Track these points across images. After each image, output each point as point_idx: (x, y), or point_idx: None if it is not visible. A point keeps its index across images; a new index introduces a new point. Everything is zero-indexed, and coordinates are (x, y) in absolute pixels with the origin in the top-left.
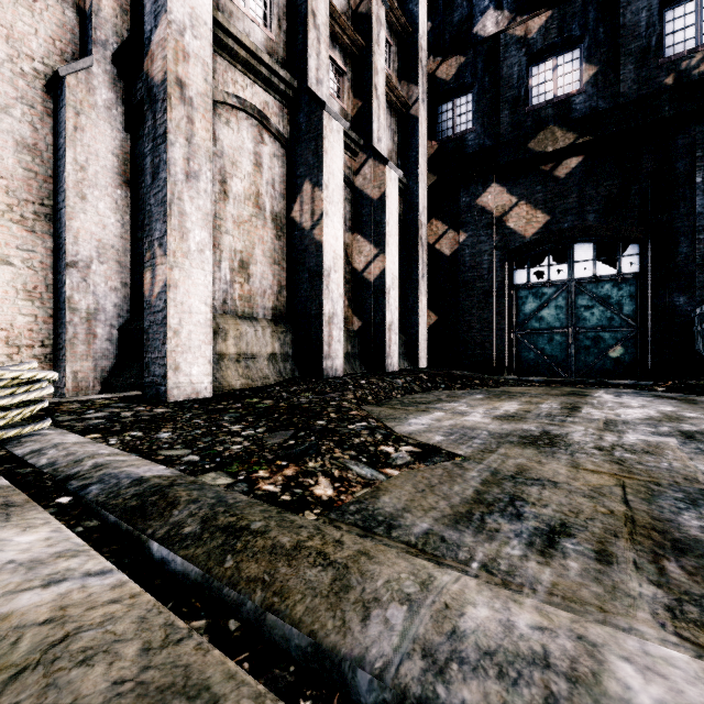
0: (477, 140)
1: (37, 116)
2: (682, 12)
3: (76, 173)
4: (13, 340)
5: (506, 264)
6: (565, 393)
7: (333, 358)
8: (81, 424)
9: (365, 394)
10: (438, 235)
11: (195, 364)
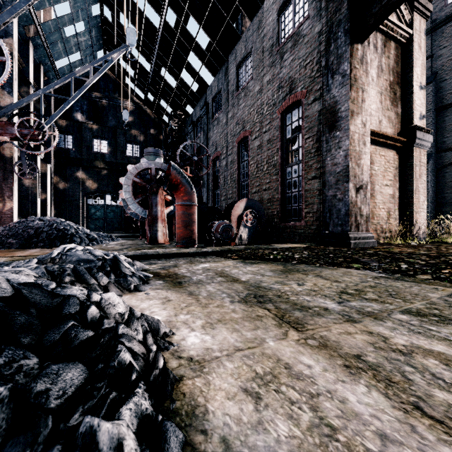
0: (75, 153)
1: None
2: (130, 146)
3: None
4: None
5: (85, 197)
6: None
7: None
8: None
9: None
10: (57, 182)
11: None
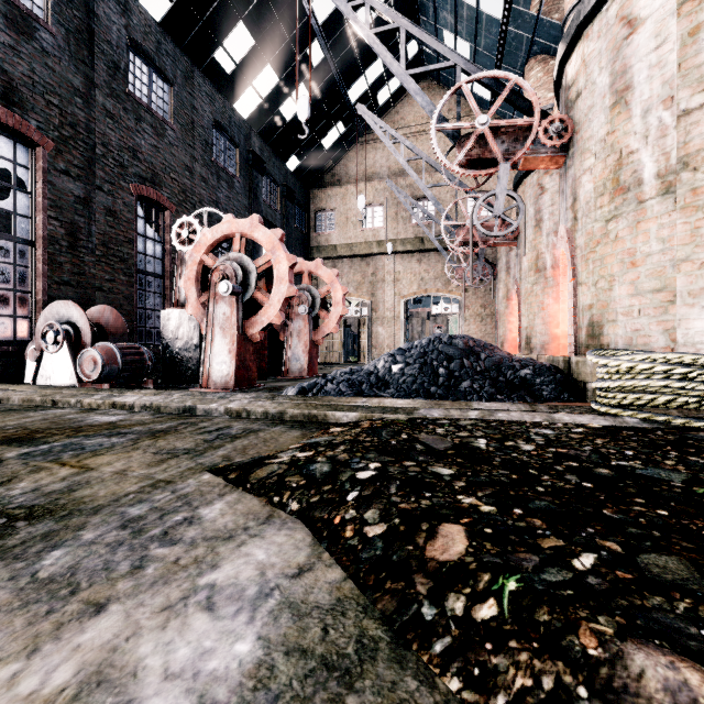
0: None
1: None
2: None
3: None
4: None
5: None
6: None
7: None
8: (701, 433)
9: None
10: None
11: None
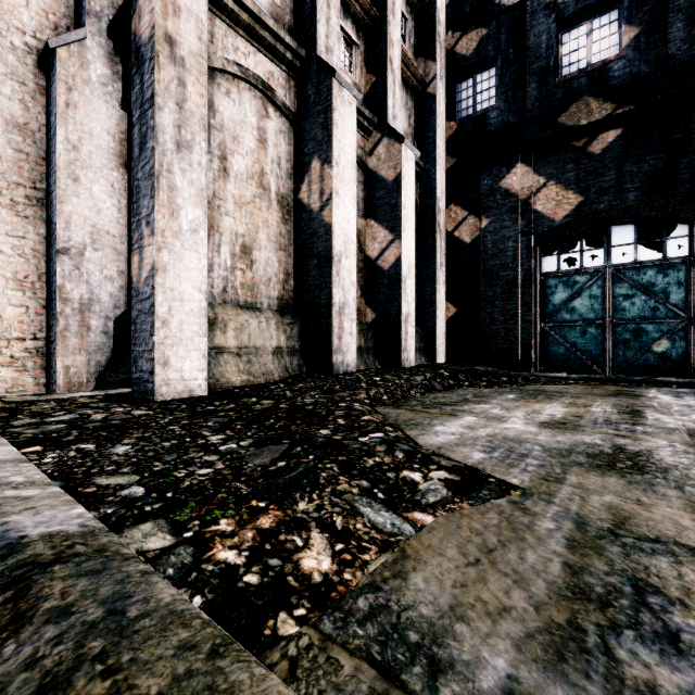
0: (501, 117)
1: (29, 93)
2: None
3: (68, 153)
4: (2, 332)
5: (533, 251)
6: (612, 392)
7: (344, 352)
8: (34, 430)
9: (380, 393)
10: (457, 222)
11: (187, 358)
